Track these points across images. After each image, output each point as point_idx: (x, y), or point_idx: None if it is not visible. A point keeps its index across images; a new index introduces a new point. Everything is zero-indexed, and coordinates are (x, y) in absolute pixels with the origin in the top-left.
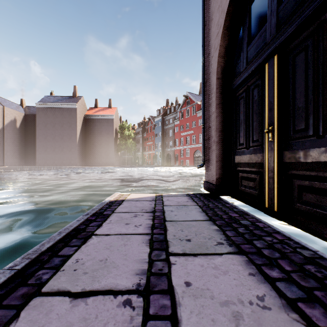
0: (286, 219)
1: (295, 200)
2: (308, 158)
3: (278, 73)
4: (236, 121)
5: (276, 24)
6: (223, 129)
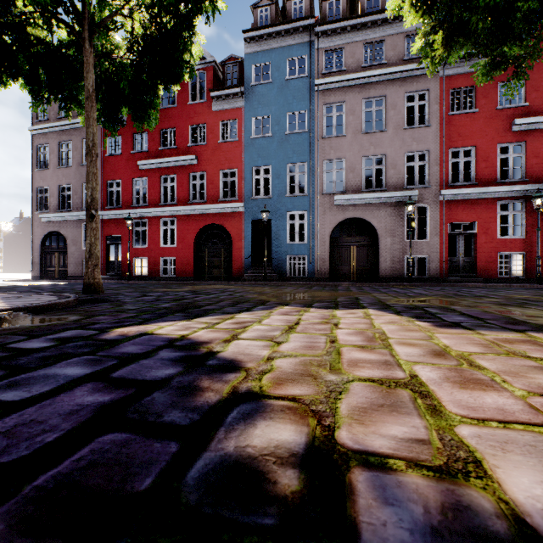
0: (60, 279)
1: (61, 275)
2: (63, 269)
3: (59, 256)
4: (47, 260)
5: (58, 247)
6: (42, 260)
